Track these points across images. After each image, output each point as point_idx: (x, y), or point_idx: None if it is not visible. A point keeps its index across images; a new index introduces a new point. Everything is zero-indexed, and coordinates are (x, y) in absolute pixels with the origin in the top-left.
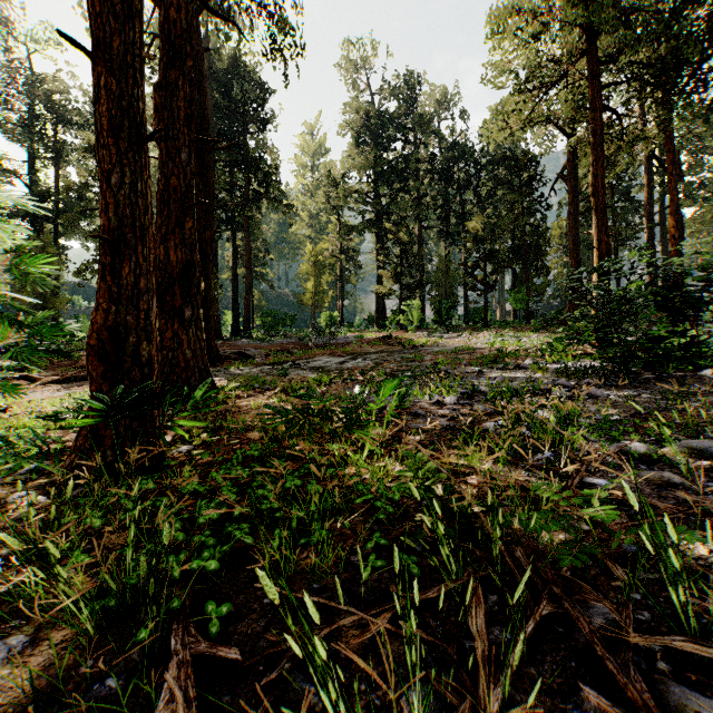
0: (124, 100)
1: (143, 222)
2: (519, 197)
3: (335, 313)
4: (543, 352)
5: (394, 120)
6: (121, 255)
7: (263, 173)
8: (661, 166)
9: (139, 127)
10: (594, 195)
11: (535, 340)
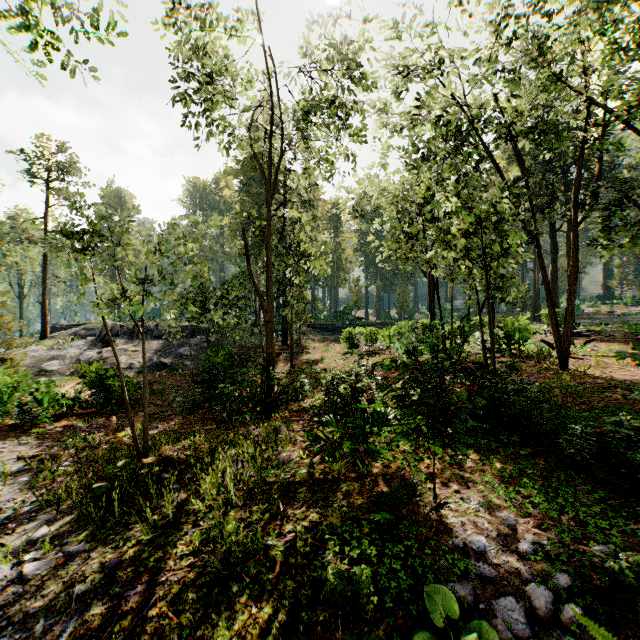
0: None
1: None
2: None
3: None
4: None
5: None
6: None
7: None
8: None
9: None
10: None
11: None
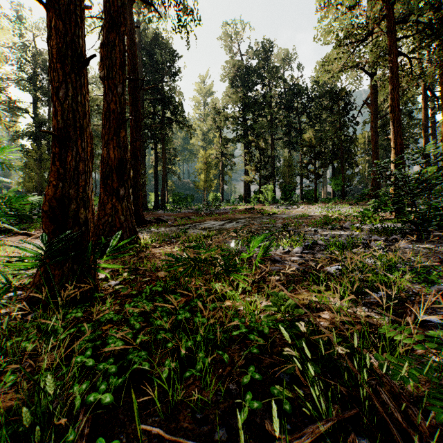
0: (67, 37)
1: (81, 123)
2: (337, 118)
3: (218, 194)
4: (357, 218)
5: (256, 71)
6: (66, 147)
7: (173, 106)
8: (433, 95)
9: (79, 57)
10: (392, 112)
11: (350, 210)
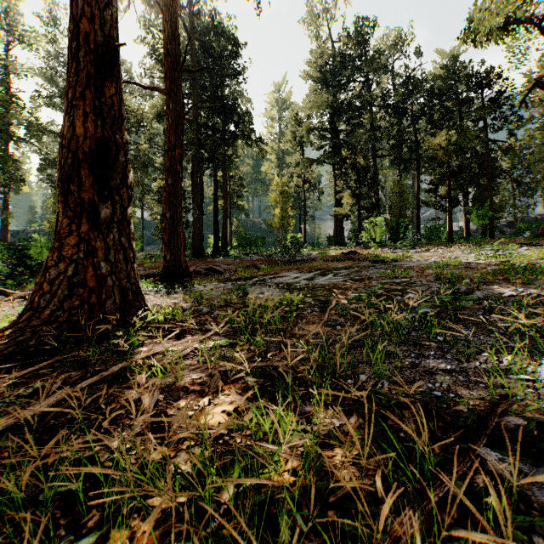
0: None
1: None
2: (483, 114)
3: (299, 235)
4: None
5: (352, 61)
6: None
7: (237, 115)
8: None
9: None
10: None
11: (534, 252)
